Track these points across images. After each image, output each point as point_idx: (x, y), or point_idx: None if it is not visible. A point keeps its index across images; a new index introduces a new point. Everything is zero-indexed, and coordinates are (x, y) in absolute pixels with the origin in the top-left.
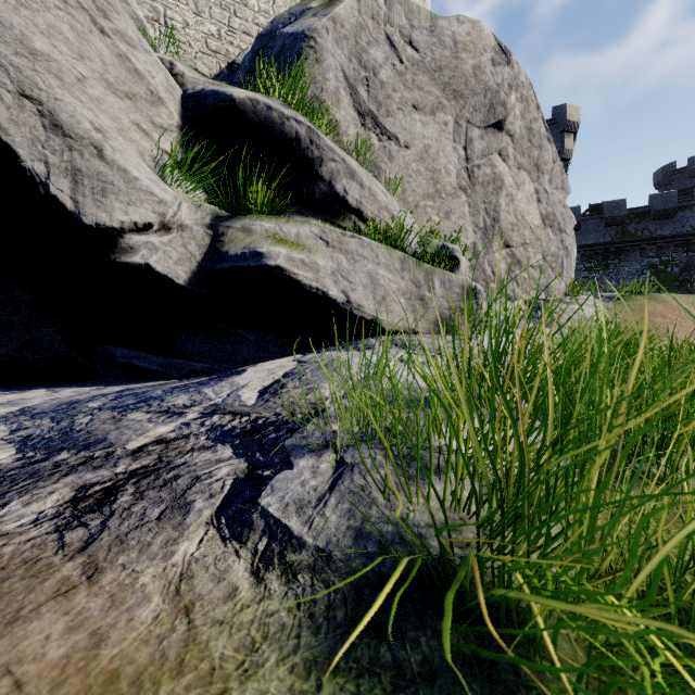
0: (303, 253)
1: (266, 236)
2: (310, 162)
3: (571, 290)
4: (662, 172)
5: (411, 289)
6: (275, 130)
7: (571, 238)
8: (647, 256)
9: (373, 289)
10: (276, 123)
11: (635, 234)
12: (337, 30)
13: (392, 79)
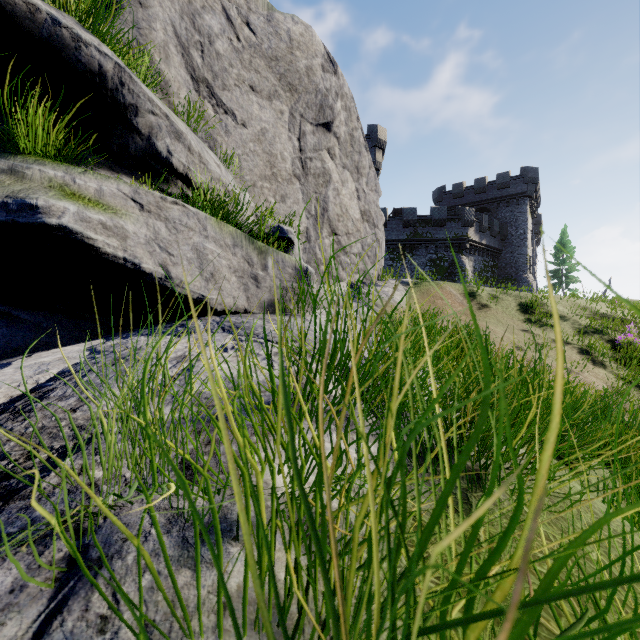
0: (105, 214)
1: (49, 185)
2: (120, 107)
3: (382, 275)
4: (438, 191)
5: (243, 267)
6: (67, 54)
7: (382, 233)
8: (430, 253)
9: (199, 264)
10: (68, 45)
11: (422, 235)
12: None
13: (229, 54)
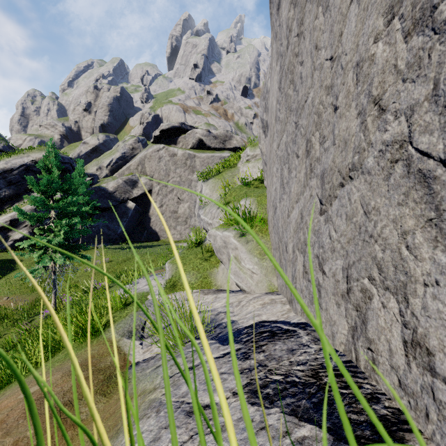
0: None
1: None
2: None
3: None
4: None
5: None
6: None
7: None
8: None
9: None
10: None
11: None
12: (261, 96)
13: None
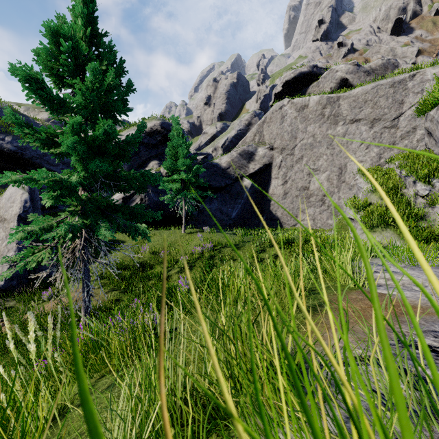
0: None
1: None
2: None
3: None
4: None
5: None
6: None
7: None
8: None
9: None
10: None
11: None
12: None
13: None
